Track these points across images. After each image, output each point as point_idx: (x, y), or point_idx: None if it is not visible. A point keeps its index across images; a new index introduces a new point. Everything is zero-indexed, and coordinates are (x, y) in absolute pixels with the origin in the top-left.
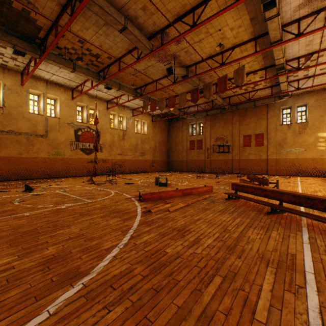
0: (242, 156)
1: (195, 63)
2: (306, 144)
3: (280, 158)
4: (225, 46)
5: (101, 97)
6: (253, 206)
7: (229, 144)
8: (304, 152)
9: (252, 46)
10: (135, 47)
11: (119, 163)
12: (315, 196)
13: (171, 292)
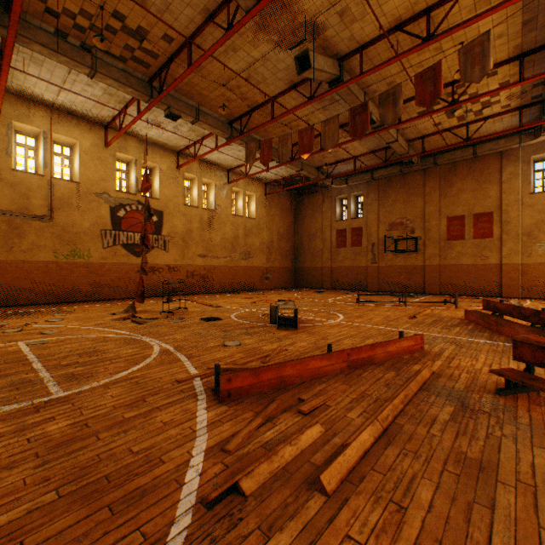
0: (444, 259)
1: (359, 47)
2: None
3: (530, 263)
4: None
5: (164, 142)
6: None
7: (417, 236)
8: None
9: None
10: (223, 1)
11: (202, 272)
12: None
13: None
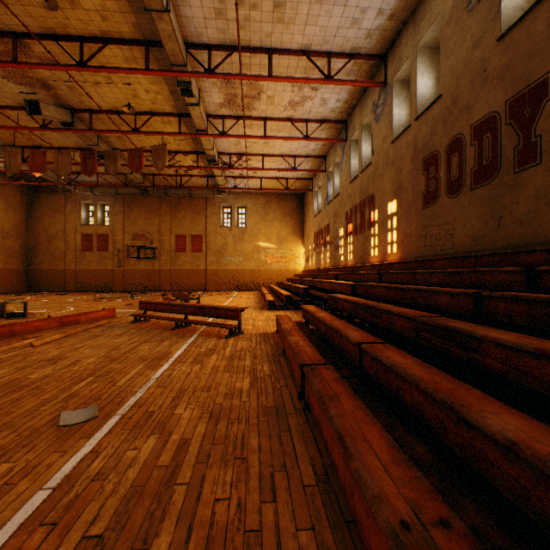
0: (174, 265)
1: (90, 110)
2: (246, 254)
3: (221, 269)
4: (140, 107)
5: None
6: (163, 325)
7: (156, 247)
8: (244, 262)
9: (178, 122)
10: None
11: None
12: (208, 305)
13: (38, 395)
